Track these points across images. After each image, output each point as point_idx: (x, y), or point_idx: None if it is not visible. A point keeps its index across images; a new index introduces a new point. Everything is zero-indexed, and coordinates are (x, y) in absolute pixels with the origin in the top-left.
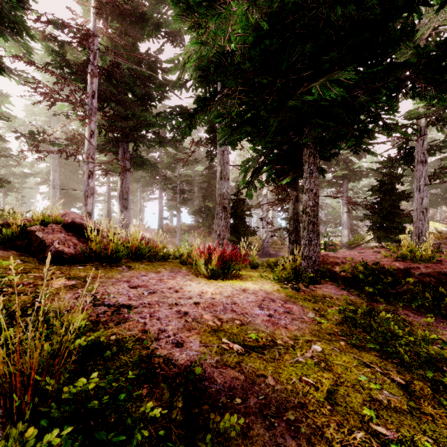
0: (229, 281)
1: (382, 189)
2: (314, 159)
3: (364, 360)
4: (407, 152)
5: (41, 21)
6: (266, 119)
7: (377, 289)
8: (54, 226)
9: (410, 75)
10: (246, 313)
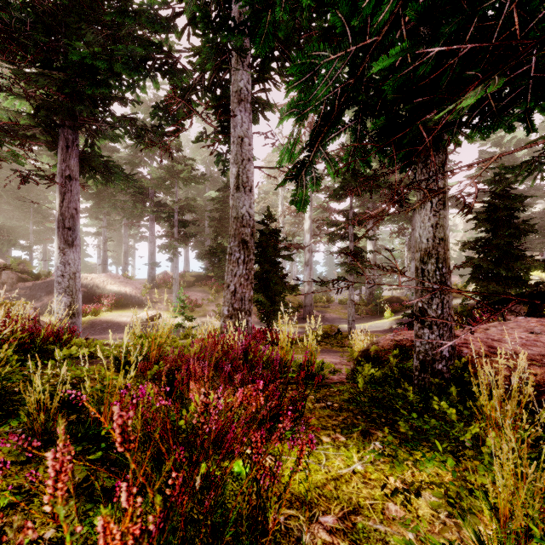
0: None
1: (492, 218)
2: None
3: None
4: None
5: None
6: None
7: None
8: None
9: None
10: None
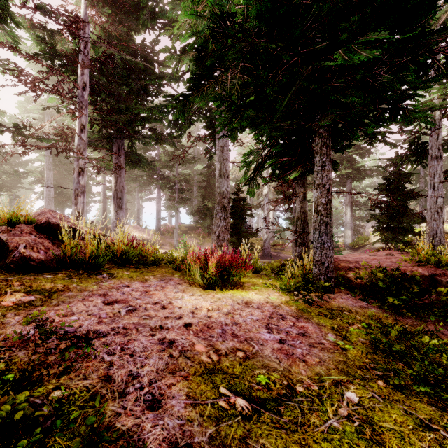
0: (229, 292)
1: (389, 188)
2: (327, 150)
3: (421, 417)
4: (419, 147)
5: (28, 7)
6: (273, 100)
7: (402, 300)
8: (24, 227)
9: (446, 46)
10: (251, 339)
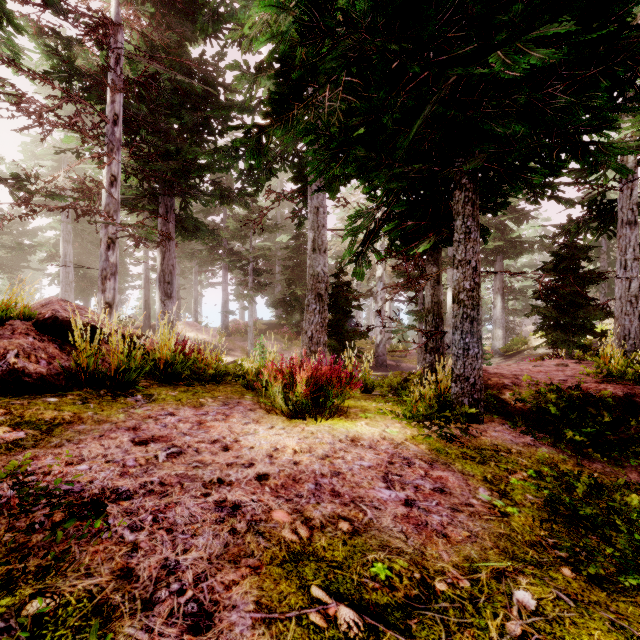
0: (326, 422)
1: (559, 268)
2: (473, 209)
3: (639, 634)
4: (604, 209)
5: (33, 3)
6: (392, 133)
7: (586, 435)
8: (18, 324)
9: None
10: (362, 500)
